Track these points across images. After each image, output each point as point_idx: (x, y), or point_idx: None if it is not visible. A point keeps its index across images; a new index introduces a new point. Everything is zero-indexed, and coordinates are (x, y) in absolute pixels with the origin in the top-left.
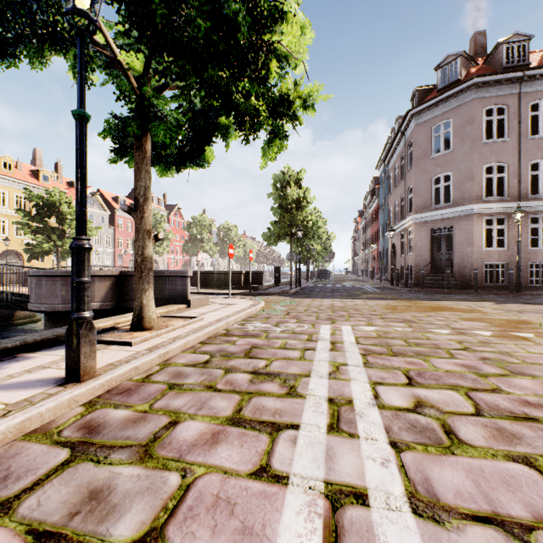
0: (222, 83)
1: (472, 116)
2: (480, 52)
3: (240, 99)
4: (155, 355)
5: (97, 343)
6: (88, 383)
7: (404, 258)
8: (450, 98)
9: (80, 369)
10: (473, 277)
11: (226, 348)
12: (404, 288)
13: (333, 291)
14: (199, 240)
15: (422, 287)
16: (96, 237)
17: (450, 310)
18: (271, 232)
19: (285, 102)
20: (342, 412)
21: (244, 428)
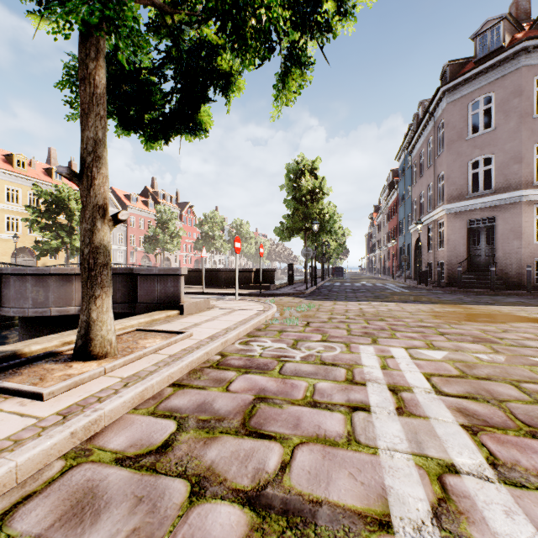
0: None
1: (520, 87)
2: (523, 18)
3: None
4: (59, 435)
5: None
6: None
7: (432, 254)
8: (492, 69)
9: None
10: (521, 275)
11: (211, 400)
12: (436, 288)
13: (355, 291)
14: (211, 237)
15: (458, 287)
16: None
17: (524, 321)
18: (284, 227)
19: None
20: None
21: None
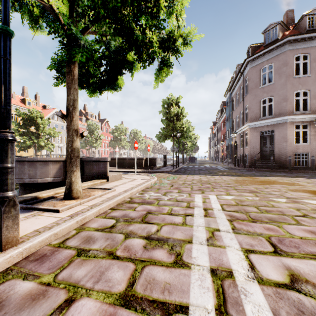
0: (125, 20)
1: (286, 61)
2: (290, 22)
3: (138, 33)
4: (73, 221)
5: (36, 210)
6: (6, 253)
7: (242, 150)
8: (272, 50)
9: (1, 240)
10: (287, 161)
11: (128, 213)
12: (243, 168)
13: (199, 170)
14: (119, 139)
15: (254, 167)
16: (58, 138)
17: (278, 184)
18: (161, 134)
19: (171, 38)
20: (226, 288)
21: (135, 312)
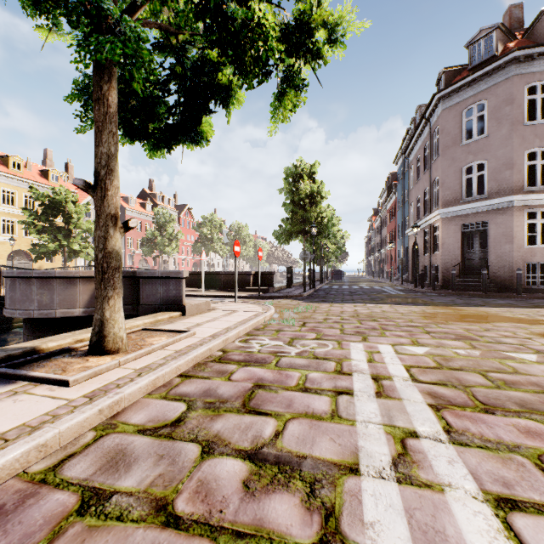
0: None
1: (511, 95)
2: (516, 27)
3: (236, 6)
4: (90, 411)
5: (23, 379)
6: None
7: (428, 257)
8: (485, 77)
9: None
10: (512, 278)
11: (215, 387)
12: (431, 291)
13: (352, 294)
14: (209, 240)
15: (452, 289)
16: None
17: (507, 321)
18: (283, 230)
19: (304, 27)
20: None
21: None
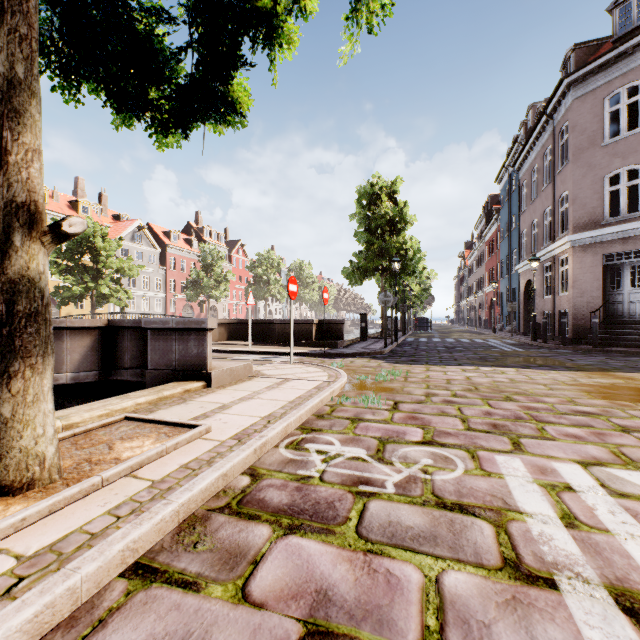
0: None
1: None
2: None
3: None
4: None
5: None
6: None
7: (550, 300)
8: (639, 47)
9: None
10: None
11: None
12: (560, 346)
13: (450, 350)
14: (265, 282)
15: (593, 344)
16: (144, 280)
17: None
18: (355, 267)
19: None
20: None
21: None
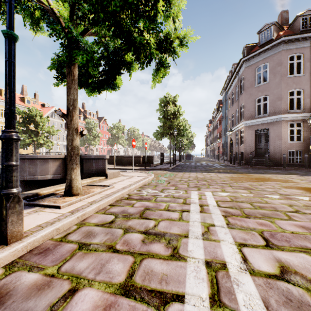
0: (124, 23)
1: (281, 61)
2: (285, 23)
3: (136, 35)
4: (74, 217)
5: (37, 206)
6: (12, 247)
7: (238, 147)
8: (267, 50)
9: (7, 234)
10: (281, 159)
11: (127, 209)
12: (238, 166)
13: (196, 167)
14: (117, 137)
15: (250, 165)
16: (57, 136)
17: (273, 181)
18: (158, 132)
19: (168, 40)
20: (220, 279)
21: (134, 300)
